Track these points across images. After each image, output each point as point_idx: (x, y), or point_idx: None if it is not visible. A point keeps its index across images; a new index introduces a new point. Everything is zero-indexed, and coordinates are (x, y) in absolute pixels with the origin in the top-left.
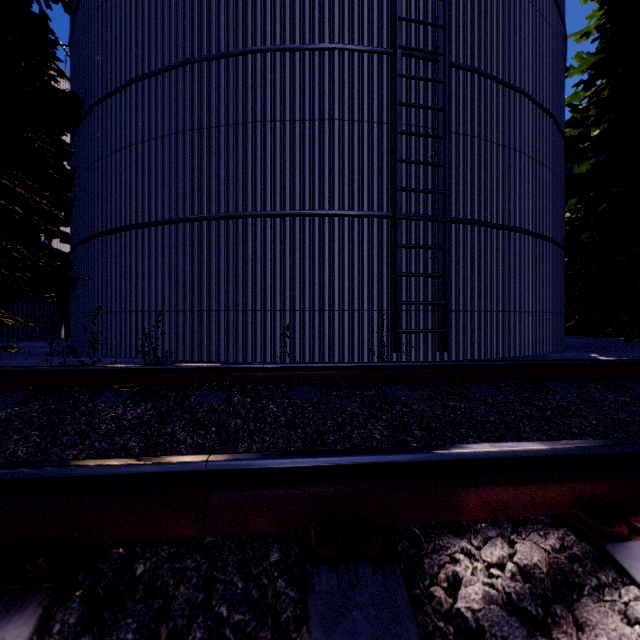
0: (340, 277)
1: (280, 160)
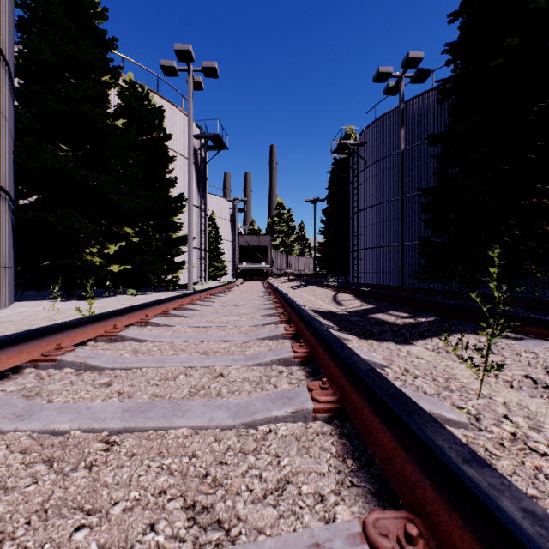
0: None
1: None
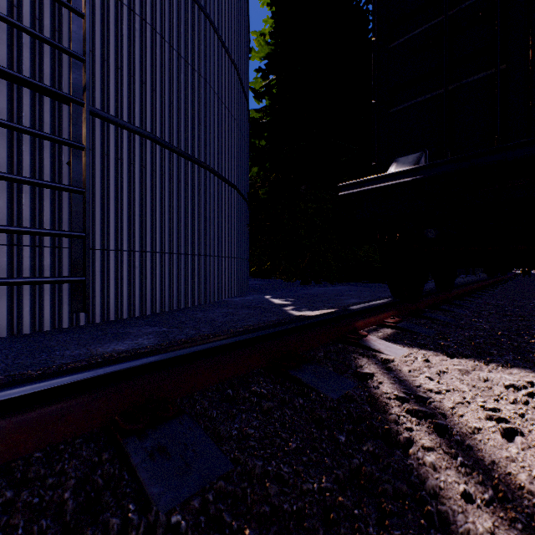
0: None
1: None
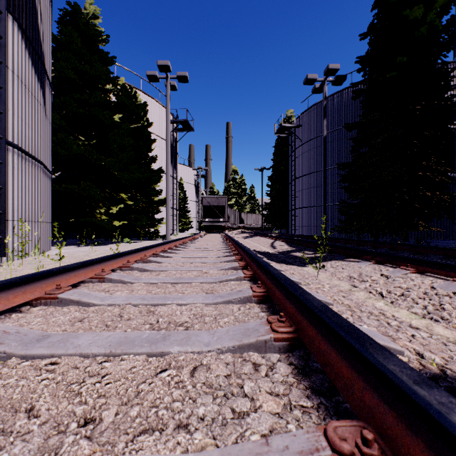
0: None
1: None
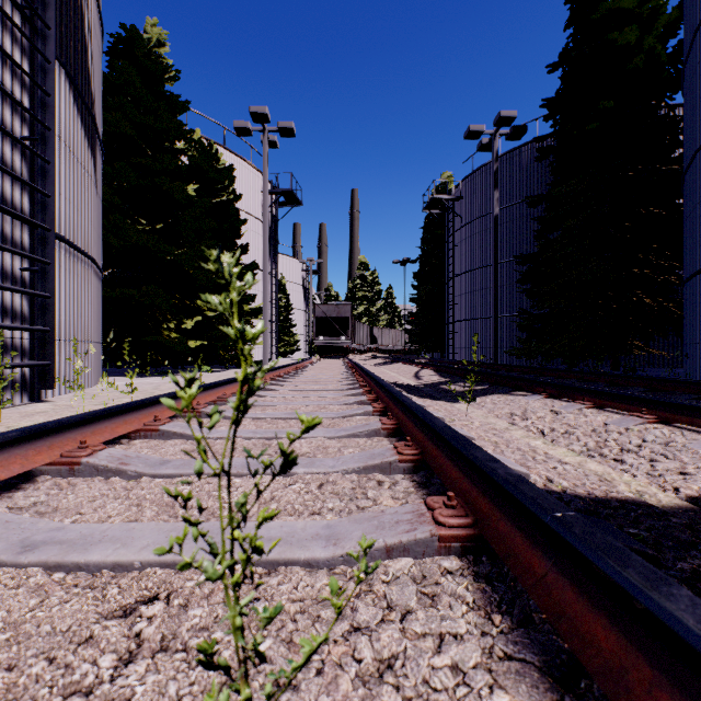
0: None
1: None
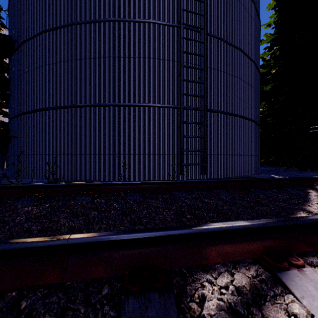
0: (153, 137)
1: (123, 77)
